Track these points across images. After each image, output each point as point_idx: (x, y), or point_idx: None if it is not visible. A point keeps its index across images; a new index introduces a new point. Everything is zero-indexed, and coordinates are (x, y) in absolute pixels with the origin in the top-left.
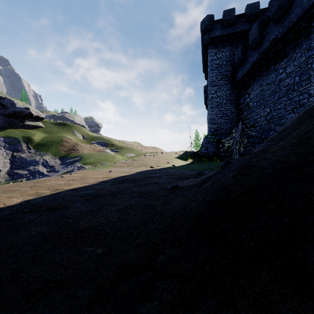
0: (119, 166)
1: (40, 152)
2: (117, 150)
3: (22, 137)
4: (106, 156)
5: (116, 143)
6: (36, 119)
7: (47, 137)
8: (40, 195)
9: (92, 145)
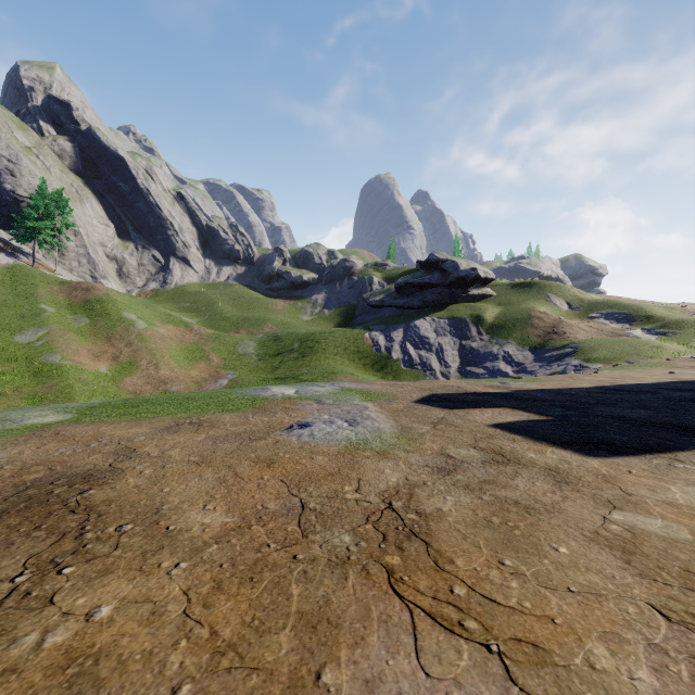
0: (685, 367)
1: (497, 339)
2: (665, 331)
3: (469, 316)
4: (637, 346)
5: (658, 314)
6: (482, 284)
7: (504, 313)
8: (602, 385)
9: (592, 322)
